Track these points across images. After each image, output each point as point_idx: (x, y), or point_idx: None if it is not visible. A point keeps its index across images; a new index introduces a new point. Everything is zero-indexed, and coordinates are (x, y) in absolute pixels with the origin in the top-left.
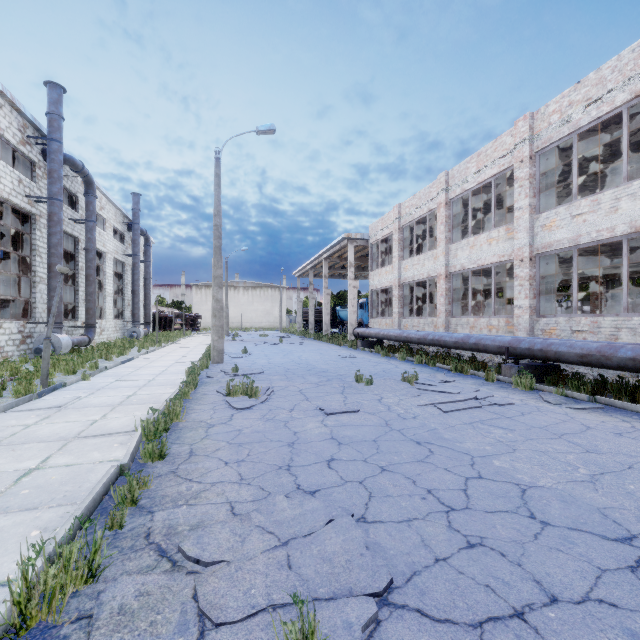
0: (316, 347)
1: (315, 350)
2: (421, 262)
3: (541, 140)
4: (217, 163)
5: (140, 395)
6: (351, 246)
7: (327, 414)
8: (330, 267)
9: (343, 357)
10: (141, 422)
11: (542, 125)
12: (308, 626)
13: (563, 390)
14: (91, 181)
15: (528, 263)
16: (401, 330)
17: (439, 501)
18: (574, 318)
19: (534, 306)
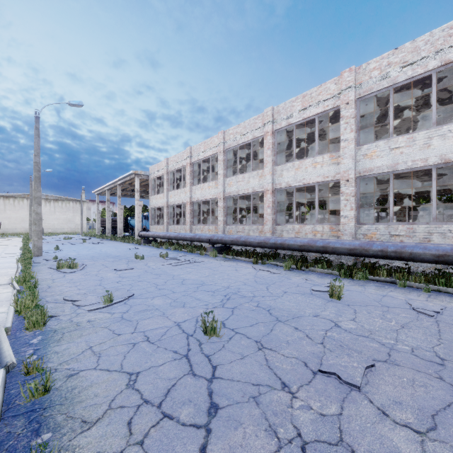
0: (112, 244)
1: (112, 246)
2: (179, 194)
3: (227, 144)
4: (37, 120)
5: None
6: (138, 179)
7: (118, 270)
8: (123, 189)
9: (130, 249)
10: (15, 277)
11: (228, 138)
12: (110, 295)
13: (225, 255)
14: None
15: (222, 200)
16: (167, 232)
17: (156, 284)
18: (237, 226)
19: (225, 220)
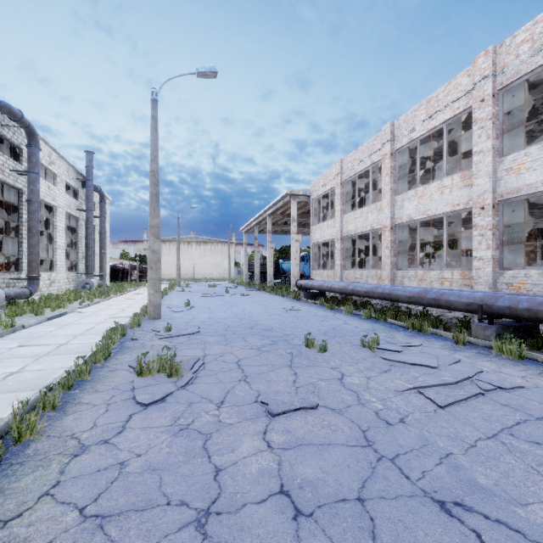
0: (260, 298)
1: (259, 302)
2: (364, 215)
3: (506, 75)
4: (153, 105)
5: (26, 372)
6: (294, 202)
7: (272, 415)
8: (274, 223)
9: (287, 310)
10: None
11: (507, 58)
12: None
13: None
14: (33, 132)
15: (491, 211)
16: (344, 282)
17: None
18: None
19: (497, 257)
